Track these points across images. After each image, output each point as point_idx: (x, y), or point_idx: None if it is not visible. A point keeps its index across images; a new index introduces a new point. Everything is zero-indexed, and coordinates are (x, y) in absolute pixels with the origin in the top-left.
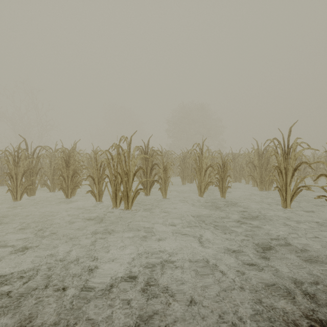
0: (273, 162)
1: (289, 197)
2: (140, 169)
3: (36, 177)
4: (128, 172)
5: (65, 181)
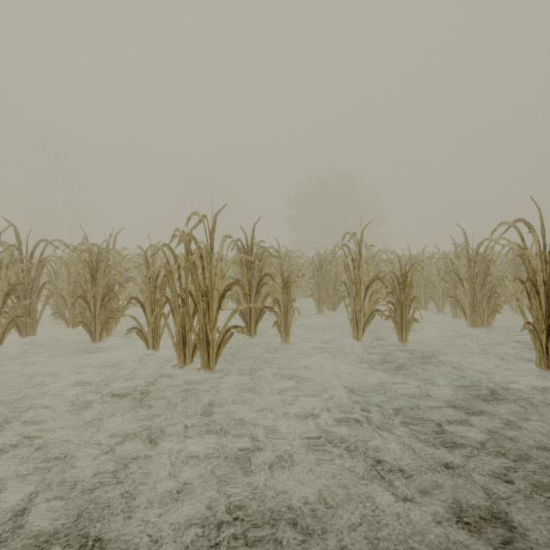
0: (498, 270)
1: None
2: (234, 285)
3: (36, 299)
4: (208, 292)
5: (90, 307)
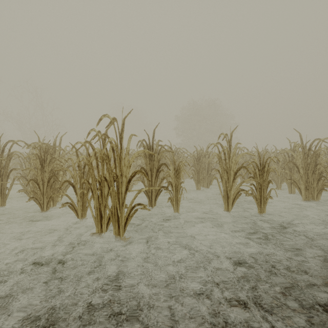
0: (325, 161)
1: None
2: (138, 172)
3: (6, 181)
4: (117, 178)
5: (39, 187)
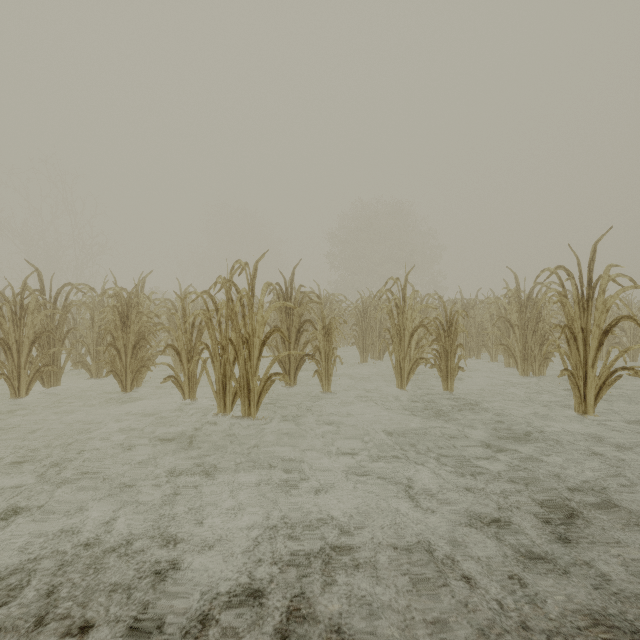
0: (550, 317)
1: (592, 392)
2: (275, 332)
3: (60, 347)
4: (250, 339)
5: (120, 356)
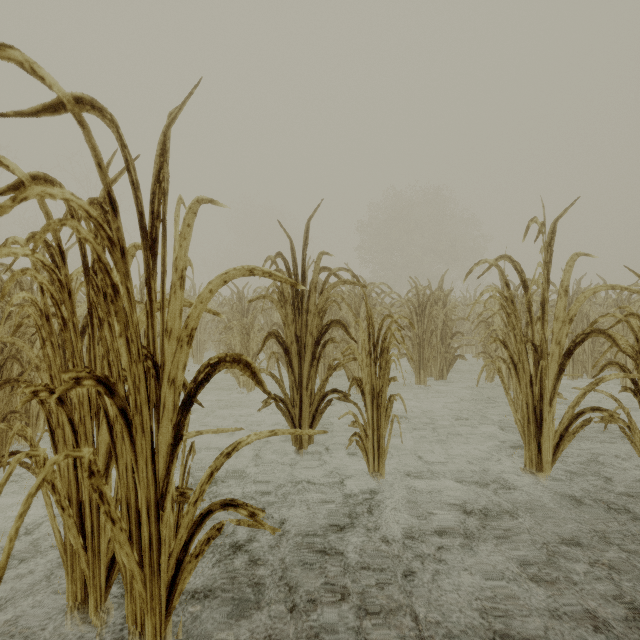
0: None
1: None
2: (224, 364)
3: None
4: (118, 393)
5: None
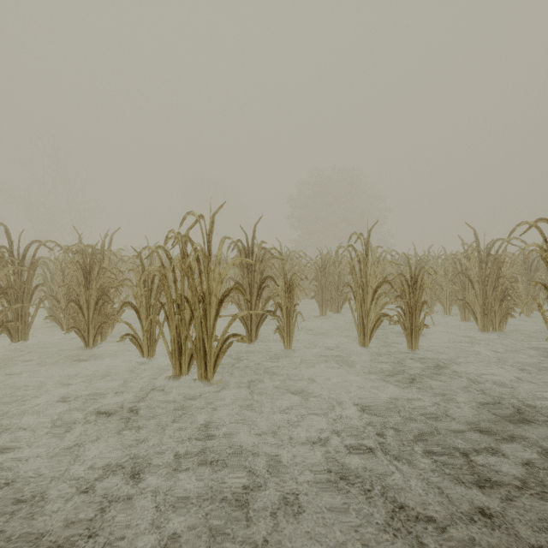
0: (511, 272)
1: None
2: (233, 290)
3: (28, 302)
4: (205, 298)
5: (83, 312)
